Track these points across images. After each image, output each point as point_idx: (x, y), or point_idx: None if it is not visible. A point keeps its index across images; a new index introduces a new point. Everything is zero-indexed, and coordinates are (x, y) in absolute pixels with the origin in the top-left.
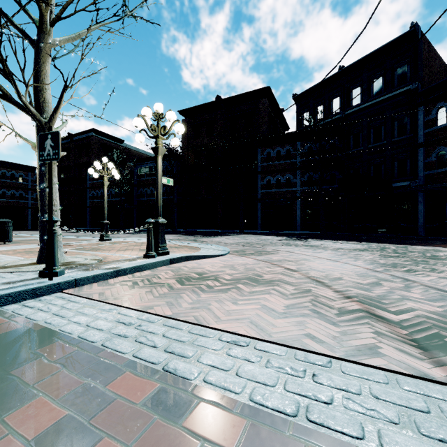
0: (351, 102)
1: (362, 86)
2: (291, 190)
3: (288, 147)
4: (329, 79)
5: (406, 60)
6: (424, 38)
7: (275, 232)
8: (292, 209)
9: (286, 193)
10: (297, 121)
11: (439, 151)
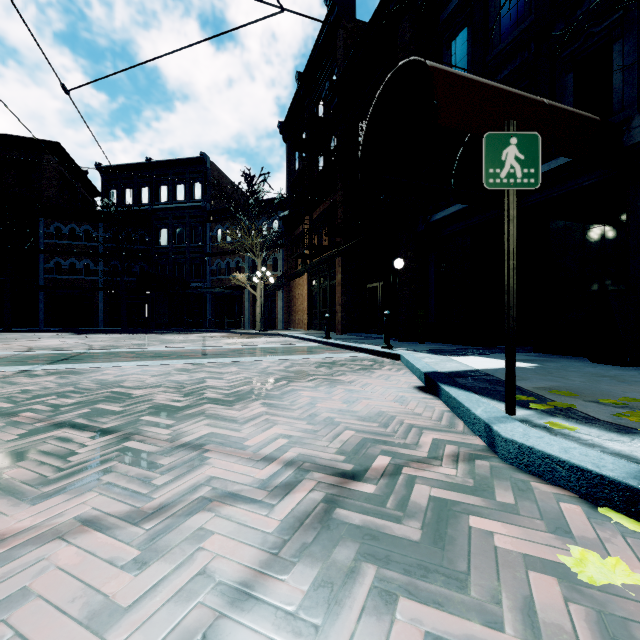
0: (160, 197)
1: (169, 186)
2: (91, 279)
3: (87, 227)
4: (137, 165)
5: (200, 179)
6: (215, 166)
7: (62, 330)
8: (93, 302)
9: (85, 281)
10: (102, 196)
11: (219, 263)
